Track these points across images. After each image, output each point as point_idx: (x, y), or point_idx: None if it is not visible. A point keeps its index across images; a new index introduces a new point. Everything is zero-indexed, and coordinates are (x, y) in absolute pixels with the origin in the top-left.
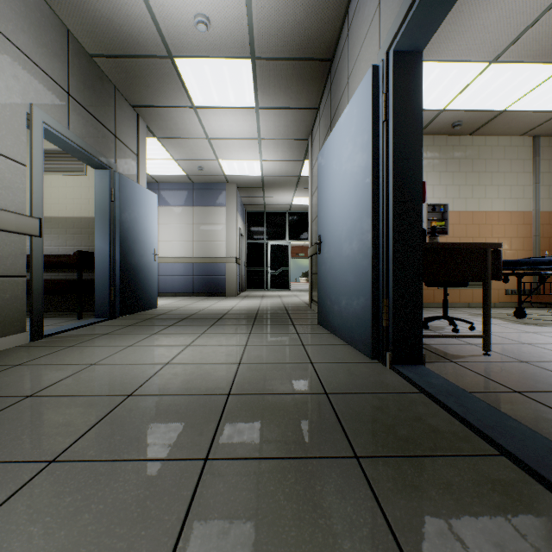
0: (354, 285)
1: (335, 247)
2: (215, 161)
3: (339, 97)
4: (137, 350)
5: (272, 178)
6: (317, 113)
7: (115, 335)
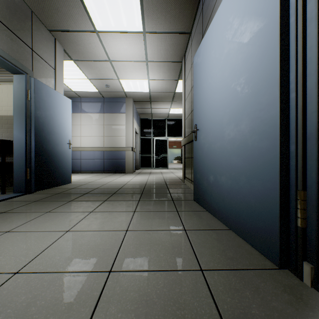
0: (243, 170)
1: (213, 133)
2: (116, 80)
3: (212, 5)
4: (7, 240)
5: (156, 94)
6: (189, 37)
7: (10, 213)
